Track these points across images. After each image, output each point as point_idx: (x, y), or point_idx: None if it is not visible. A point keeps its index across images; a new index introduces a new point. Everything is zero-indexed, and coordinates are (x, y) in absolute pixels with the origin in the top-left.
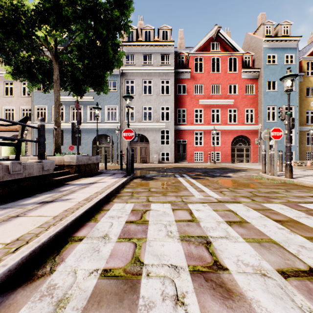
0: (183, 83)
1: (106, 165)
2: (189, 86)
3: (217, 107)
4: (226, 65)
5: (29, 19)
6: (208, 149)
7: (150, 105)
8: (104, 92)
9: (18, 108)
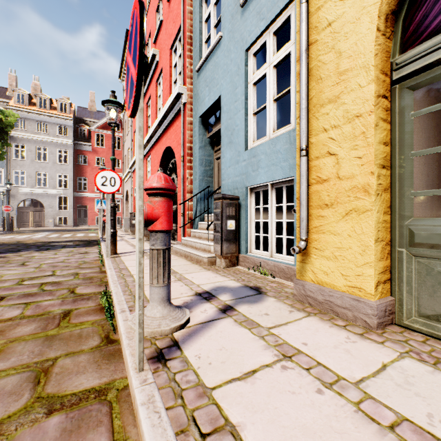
0: (84, 155)
1: None
2: (90, 157)
3: None
4: None
5: None
6: None
7: (46, 172)
8: None
9: None
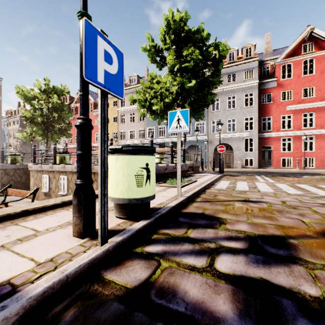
0: (268, 93)
1: (202, 168)
2: (274, 94)
3: (310, 111)
4: (322, 65)
5: (176, 100)
6: (298, 155)
7: (234, 118)
8: (201, 119)
9: (137, 130)
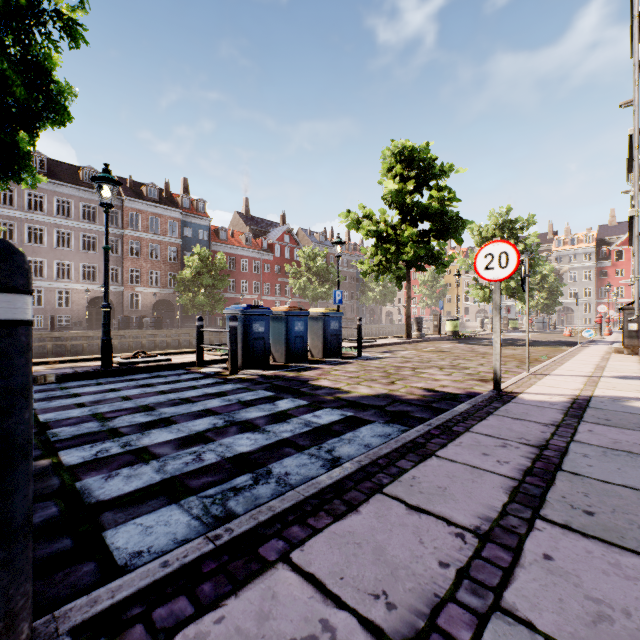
0: (604, 270)
1: None
2: (609, 271)
3: None
4: None
5: None
6: None
7: (575, 288)
8: None
9: None
